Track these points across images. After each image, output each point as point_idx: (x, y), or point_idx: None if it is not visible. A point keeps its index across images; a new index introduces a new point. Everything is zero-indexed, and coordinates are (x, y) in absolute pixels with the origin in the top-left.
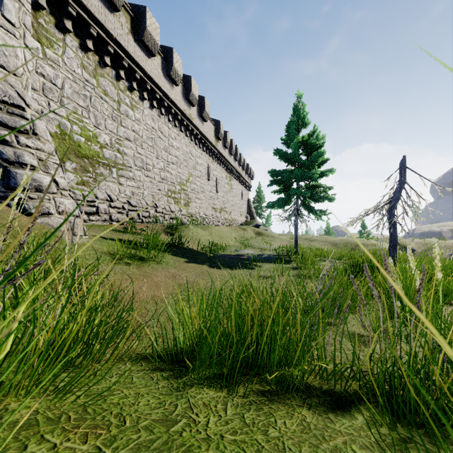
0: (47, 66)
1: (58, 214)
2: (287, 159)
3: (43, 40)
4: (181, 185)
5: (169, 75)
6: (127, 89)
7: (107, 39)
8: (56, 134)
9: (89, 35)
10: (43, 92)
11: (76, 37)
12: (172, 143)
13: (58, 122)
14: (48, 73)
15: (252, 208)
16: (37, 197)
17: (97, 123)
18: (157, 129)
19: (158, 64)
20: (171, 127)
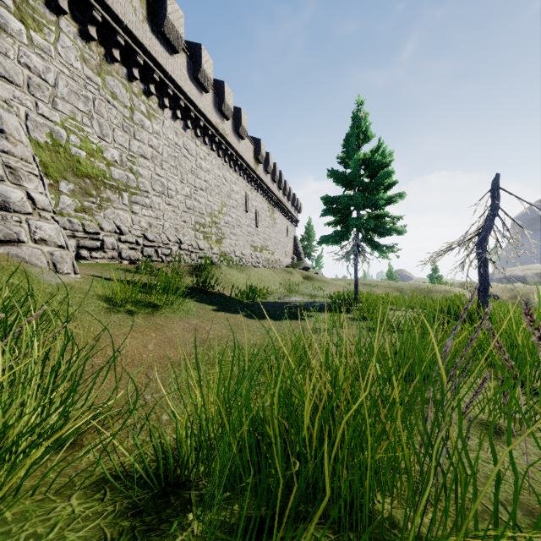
0: (33, 56)
1: (33, 243)
2: (344, 182)
3: (28, 21)
4: (212, 216)
5: (197, 78)
6: (143, 93)
7: (116, 27)
8: (46, 144)
9: (91, 20)
10: (28, 89)
11: (74, 21)
12: (200, 164)
13: (49, 129)
14: (35, 65)
15: (299, 247)
16: (0, 217)
17: (102, 134)
18: (181, 146)
19: (182, 64)
20: (200, 144)
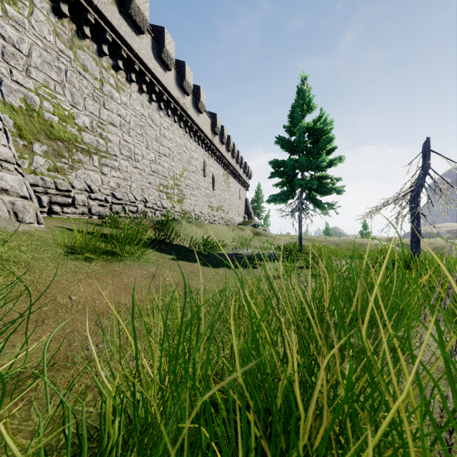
0: (8, 27)
1: None
2: (290, 148)
3: None
4: (174, 179)
5: (160, 57)
6: (112, 68)
7: (86, 6)
8: (20, 109)
9: None
10: (3, 57)
11: None
12: (164, 133)
13: (23, 95)
14: (10, 35)
15: (250, 208)
16: None
17: (74, 102)
18: (147, 117)
19: (147, 44)
20: (163, 115)
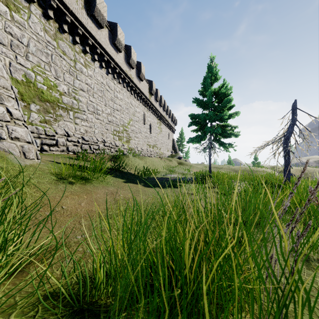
0: (14, 27)
1: (10, 140)
2: (202, 106)
3: (11, 6)
4: (124, 126)
5: (114, 43)
6: (82, 52)
7: (65, 11)
8: (22, 81)
9: (50, 6)
10: (11, 47)
11: (40, 7)
12: (117, 95)
13: (24, 72)
14: (15, 33)
15: (176, 145)
16: None
17: (57, 76)
18: (105, 84)
19: (105, 35)
20: (116, 83)
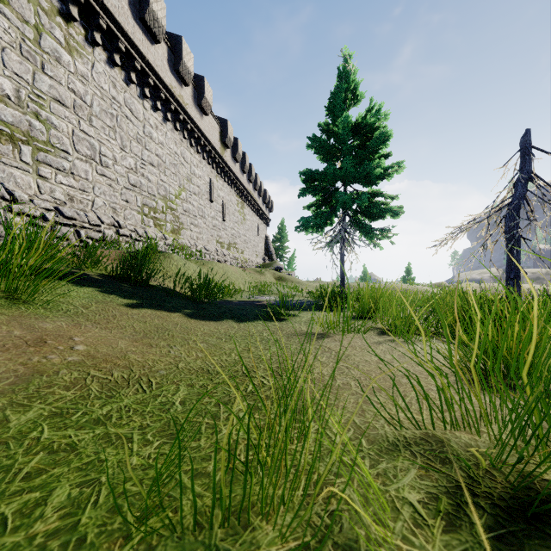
0: None
1: None
2: (328, 153)
3: None
4: (167, 200)
5: (143, 19)
6: (58, 13)
7: None
8: None
9: None
10: None
11: None
12: (150, 133)
13: None
14: None
15: (271, 248)
16: None
17: None
18: (122, 103)
19: None
20: (149, 107)
